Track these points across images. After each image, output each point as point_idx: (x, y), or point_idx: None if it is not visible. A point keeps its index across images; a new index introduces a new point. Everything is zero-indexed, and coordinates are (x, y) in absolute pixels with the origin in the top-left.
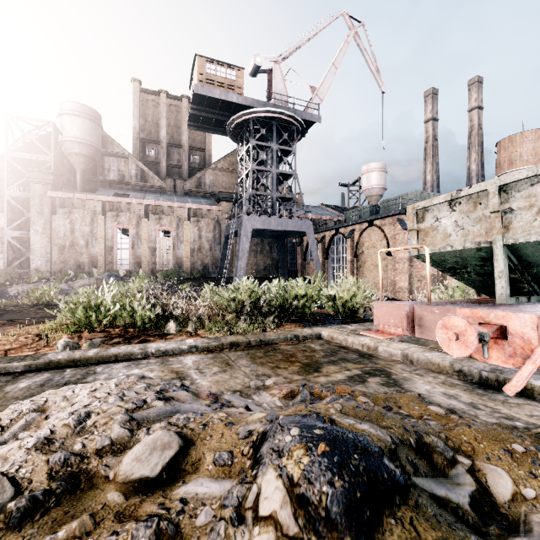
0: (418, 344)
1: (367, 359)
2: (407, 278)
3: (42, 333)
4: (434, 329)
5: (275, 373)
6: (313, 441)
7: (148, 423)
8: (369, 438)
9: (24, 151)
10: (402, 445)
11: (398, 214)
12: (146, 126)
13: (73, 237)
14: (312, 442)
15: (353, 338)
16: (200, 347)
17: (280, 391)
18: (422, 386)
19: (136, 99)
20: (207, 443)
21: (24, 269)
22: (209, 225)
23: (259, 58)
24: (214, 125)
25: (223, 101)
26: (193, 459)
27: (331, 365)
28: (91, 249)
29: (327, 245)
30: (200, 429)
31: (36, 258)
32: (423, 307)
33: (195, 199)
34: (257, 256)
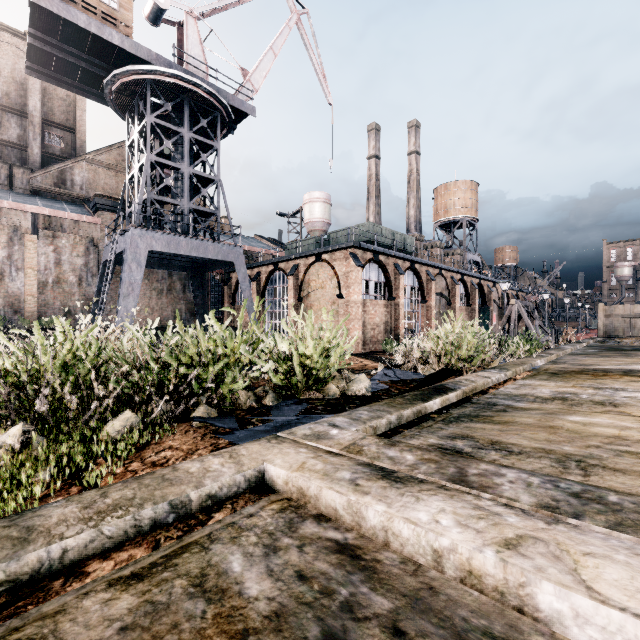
0: None
1: None
2: (361, 326)
3: None
4: None
5: None
6: None
7: None
8: None
9: None
10: None
11: (351, 247)
12: None
13: None
14: None
15: (388, 510)
16: None
17: None
18: None
19: None
20: None
21: None
22: (77, 245)
23: None
24: (82, 81)
25: (95, 39)
26: None
27: None
28: None
29: (264, 285)
30: None
31: None
32: None
33: (52, 203)
34: (163, 298)
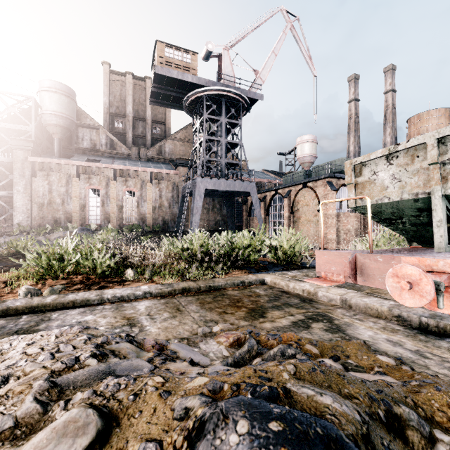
0: (355, 289)
1: (308, 304)
2: (335, 231)
3: (9, 280)
4: (378, 277)
5: (222, 319)
6: (269, 445)
7: (72, 391)
8: (335, 419)
9: (8, 122)
10: (372, 422)
11: (328, 177)
12: (114, 102)
13: (51, 196)
14: (268, 447)
15: (294, 284)
16: (154, 293)
17: (227, 339)
18: (365, 332)
19: (106, 79)
20: (134, 423)
21: (7, 224)
22: (168, 187)
23: (211, 45)
24: (173, 101)
25: (180, 81)
26: (113, 449)
27: (275, 310)
28: (66, 206)
29: (268, 204)
30: (129, 402)
31: (18, 214)
32: (365, 255)
33: (156, 164)
34: (209, 213)
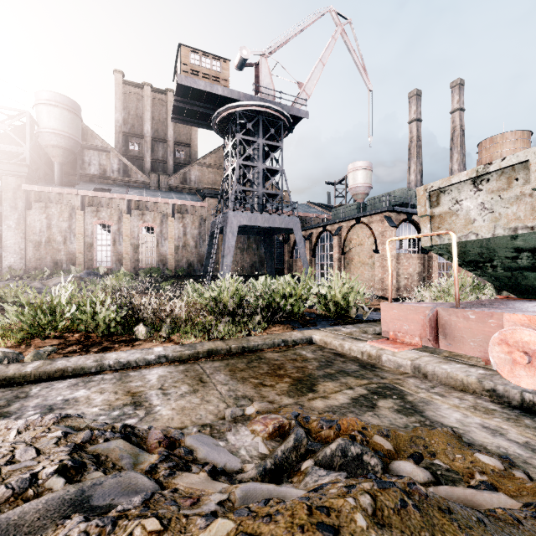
0: (428, 352)
1: (370, 372)
2: (394, 276)
3: None
4: (469, 340)
5: (259, 394)
6: None
7: None
8: None
9: None
10: None
11: (386, 211)
12: (129, 119)
13: (50, 233)
14: None
15: (351, 344)
16: (170, 356)
17: (265, 426)
18: (450, 414)
19: (118, 91)
20: None
21: None
22: (194, 222)
23: (245, 51)
24: (199, 118)
25: (208, 93)
26: None
27: (328, 381)
28: (69, 245)
29: (314, 243)
30: None
31: (9, 255)
32: (451, 310)
33: (180, 195)
34: (244, 254)
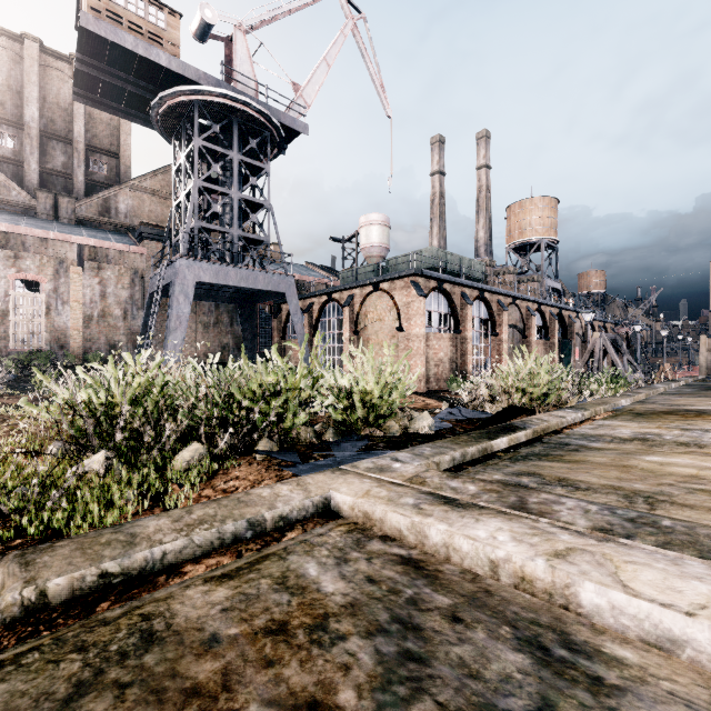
0: (690, 550)
1: (601, 704)
2: (423, 362)
3: None
4: None
5: None
6: None
7: None
8: None
9: None
10: None
11: (413, 275)
12: None
13: None
14: None
15: (449, 529)
16: None
17: None
18: None
19: None
20: None
21: None
22: (122, 277)
23: (210, 12)
24: (128, 104)
25: (141, 61)
26: None
27: None
28: None
29: (317, 317)
30: None
31: None
32: None
33: (97, 233)
34: (210, 331)
